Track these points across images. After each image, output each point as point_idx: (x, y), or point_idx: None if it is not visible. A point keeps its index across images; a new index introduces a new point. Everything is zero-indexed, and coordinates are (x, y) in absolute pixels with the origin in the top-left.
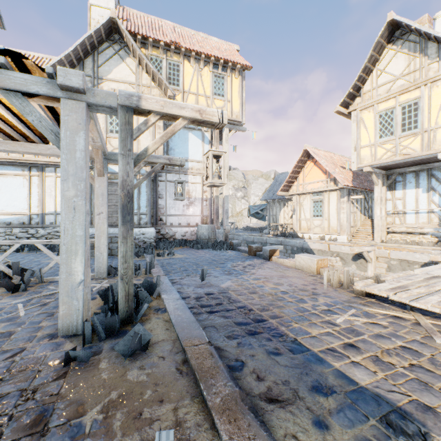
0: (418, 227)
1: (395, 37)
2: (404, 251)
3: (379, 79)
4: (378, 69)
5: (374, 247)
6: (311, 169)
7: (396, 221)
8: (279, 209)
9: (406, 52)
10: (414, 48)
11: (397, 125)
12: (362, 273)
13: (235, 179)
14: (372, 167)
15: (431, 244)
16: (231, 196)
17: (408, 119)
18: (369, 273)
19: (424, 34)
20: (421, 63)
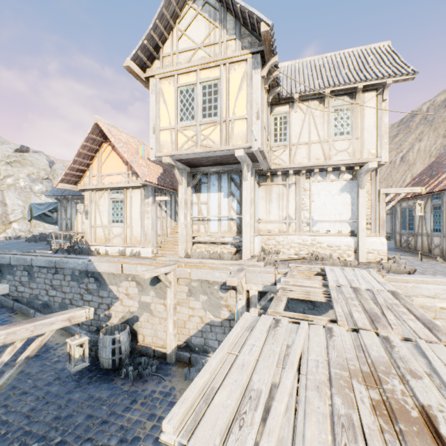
0: (220, 236)
1: None
2: (205, 268)
3: (180, 42)
4: (179, 29)
5: (174, 265)
6: (109, 156)
7: (202, 229)
8: (76, 210)
9: (207, 17)
10: (214, 15)
11: (198, 108)
12: (162, 301)
13: (33, 166)
14: (174, 159)
15: (230, 255)
16: (24, 189)
17: (209, 103)
18: (169, 301)
19: None
20: (221, 35)
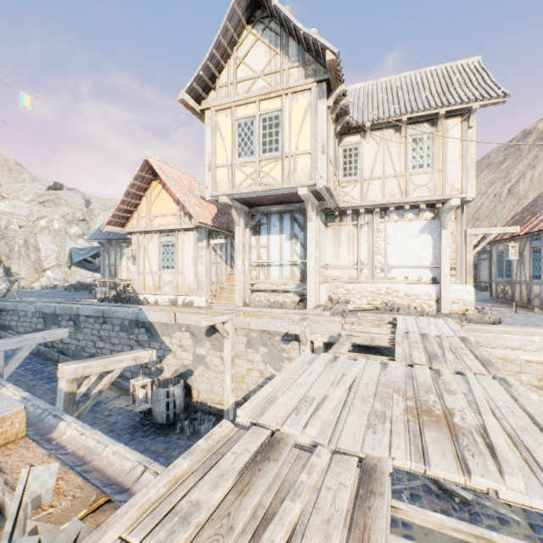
0: (282, 284)
1: (255, 17)
2: (265, 318)
3: (238, 71)
4: (237, 57)
5: (232, 314)
6: (159, 195)
7: (261, 276)
8: (120, 255)
9: (267, 43)
10: (276, 41)
11: (258, 142)
12: (218, 353)
13: (68, 205)
14: (231, 198)
15: (293, 305)
16: (58, 232)
17: (269, 136)
18: (226, 353)
19: (285, 21)
20: (282, 63)
